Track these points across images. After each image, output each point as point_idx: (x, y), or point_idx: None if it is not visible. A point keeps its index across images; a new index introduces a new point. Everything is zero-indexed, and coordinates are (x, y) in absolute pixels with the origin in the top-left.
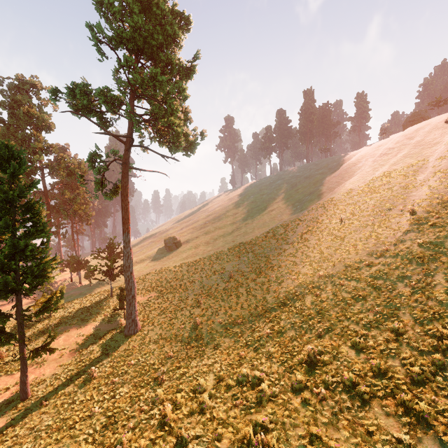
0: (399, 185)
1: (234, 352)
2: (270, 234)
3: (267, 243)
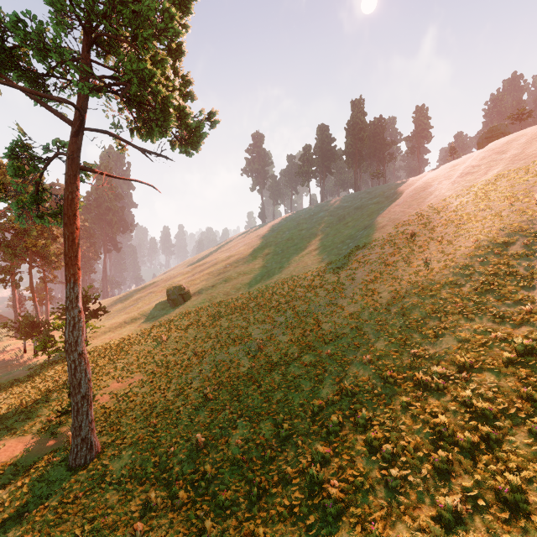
0: (509, 210)
1: (265, 530)
2: (316, 283)
3: (313, 296)
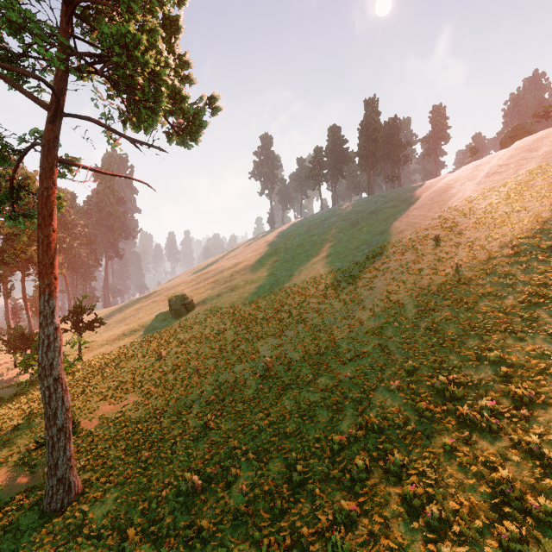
0: (550, 211)
1: None
2: (331, 292)
3: (327, 308)
